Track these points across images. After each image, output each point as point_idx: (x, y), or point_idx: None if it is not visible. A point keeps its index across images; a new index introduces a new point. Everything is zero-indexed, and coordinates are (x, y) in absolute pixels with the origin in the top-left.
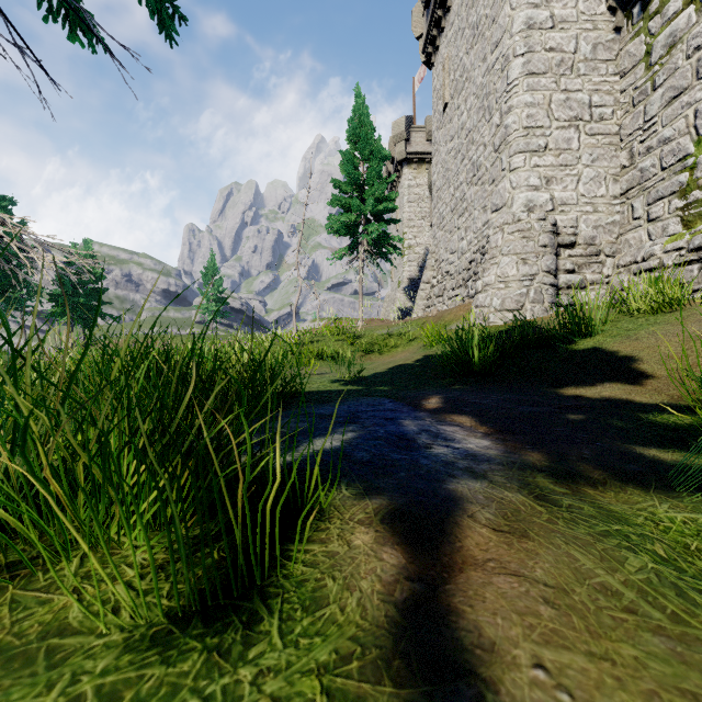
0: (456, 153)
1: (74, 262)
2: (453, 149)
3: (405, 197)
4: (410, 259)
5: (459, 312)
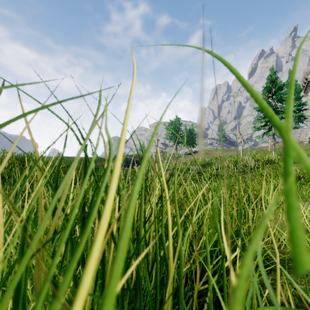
0: None
1: (190, 131)
2: None
3: None
4: None
5: None
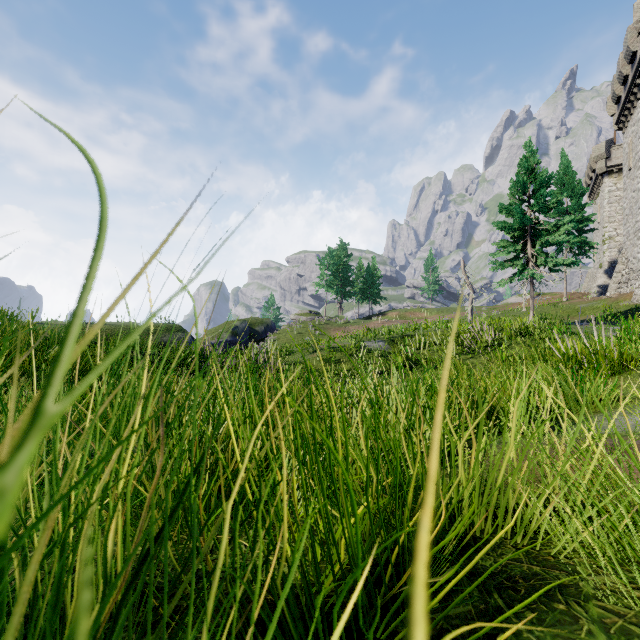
0: (635, 202)
1: (370, 270)
2: (634, 198)
3: (605, 201)
4: (610, 247)
5: (626, 296)
